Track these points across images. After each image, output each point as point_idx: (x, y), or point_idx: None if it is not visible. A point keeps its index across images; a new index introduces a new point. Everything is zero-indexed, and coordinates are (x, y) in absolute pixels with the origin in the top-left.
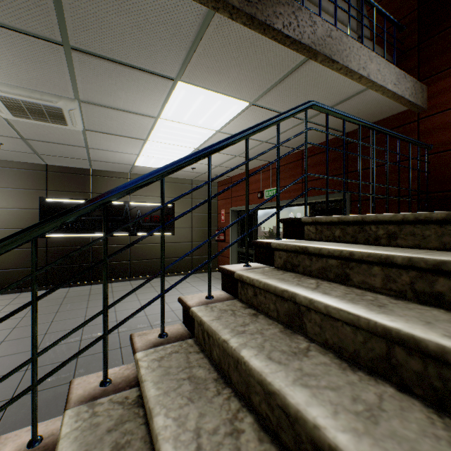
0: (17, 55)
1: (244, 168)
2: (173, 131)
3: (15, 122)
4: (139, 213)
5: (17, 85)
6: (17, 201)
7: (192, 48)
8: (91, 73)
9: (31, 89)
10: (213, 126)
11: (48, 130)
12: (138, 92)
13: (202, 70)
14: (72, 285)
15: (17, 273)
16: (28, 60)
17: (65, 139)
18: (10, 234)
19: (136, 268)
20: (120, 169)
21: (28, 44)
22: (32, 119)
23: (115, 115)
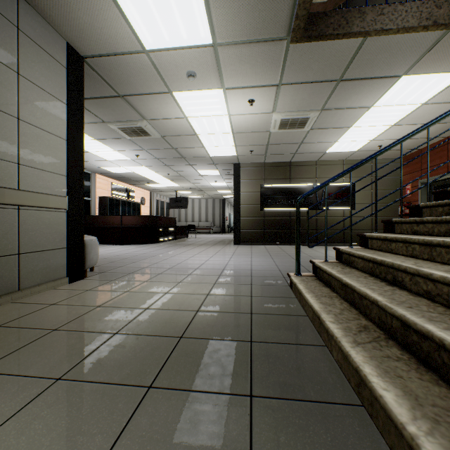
0: (308, 94)
1: (440, 136)
2: (378, 114)
3: (272, 134)
4: (323, 192)
5: (294, 110)
6: (248, 188)
7: (425, 52)
8: (342, 91)
9: (299, 111)
10: (420, 100)
11: (286, 135)
12: (366, 93)
13: (427, 62)
14: (278, 244)
15: (248, 233)
16: (311, 95)
17: (291, 139)
18: (245, 208)
19: (321, 236)
20: (311, 158)
21: (318, 87)
22: (286, 129)
23: (338, 114)
